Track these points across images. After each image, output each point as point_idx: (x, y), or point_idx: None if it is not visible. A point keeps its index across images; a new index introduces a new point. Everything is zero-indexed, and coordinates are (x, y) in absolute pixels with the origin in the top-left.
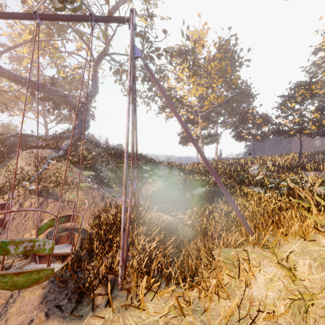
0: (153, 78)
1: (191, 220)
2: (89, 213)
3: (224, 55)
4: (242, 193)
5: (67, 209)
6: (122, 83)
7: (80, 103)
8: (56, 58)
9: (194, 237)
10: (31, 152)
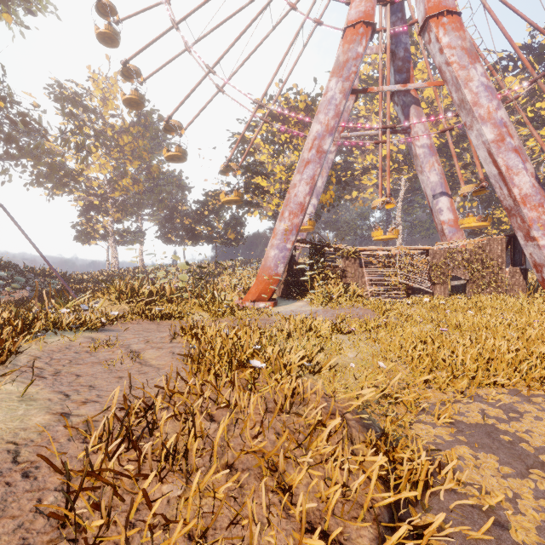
0: (8, 214)
1: None
2: None
3: (143, 130)
4: None
5: None
6: None
7: None
8: None
9: None
10: None
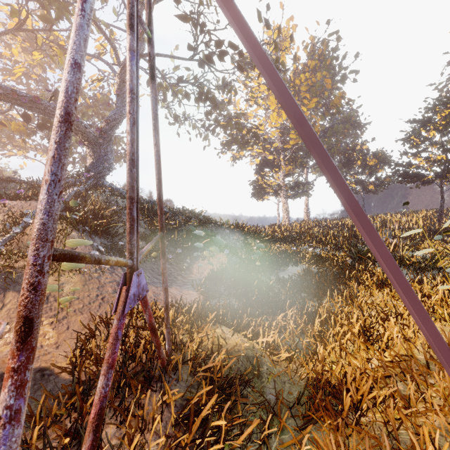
0: None
1: (285, 339)
2: (85, 319)
3: (319, 63)
4: (375, 279)
5: (43, 312)
6: (166, 105)
7: (98, 130)
8: (62, 62)
9: (301, 398)
10: (3, 205)
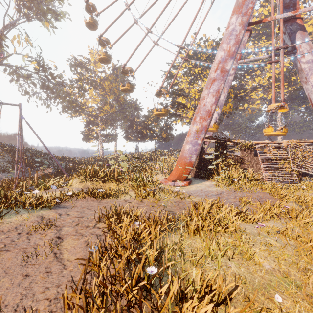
0: (29, 127)
1: None
2: None
3: (115, 77)
4: None
5: None
6: (19, 85)
7: None
8: None
9: None
10: None
